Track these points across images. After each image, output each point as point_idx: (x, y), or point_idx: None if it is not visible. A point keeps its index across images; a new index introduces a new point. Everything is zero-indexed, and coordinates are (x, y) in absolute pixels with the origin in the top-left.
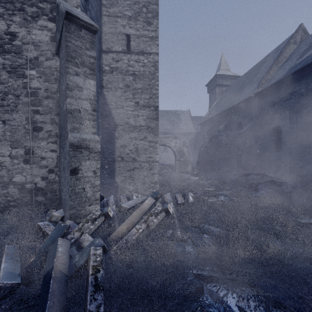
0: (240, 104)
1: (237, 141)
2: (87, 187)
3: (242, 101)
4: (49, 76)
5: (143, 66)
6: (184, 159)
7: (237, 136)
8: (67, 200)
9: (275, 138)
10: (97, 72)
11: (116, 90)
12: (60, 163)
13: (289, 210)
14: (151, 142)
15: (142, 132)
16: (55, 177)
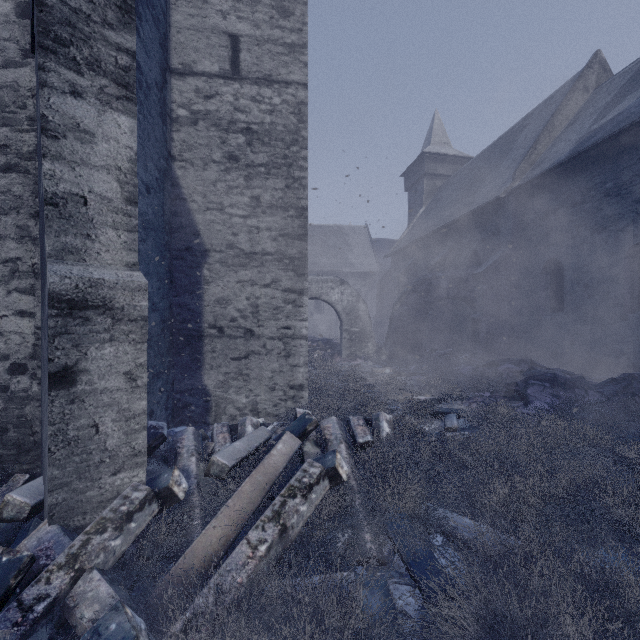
0: (476, 214)
1: (470, 291)
2: (107, 421)
3: (480, 206)
4: (14, 110)
5: (271, 112)
6: (359, 328)
7: (470, 281)
8: (45, 460)
9: (550, 284)
10: (155, 118)
11: (206, 167)
12: (41, 348)
13: (617, 454)
14: (289, 292)
15: (267, 269)
16: (29, 384)
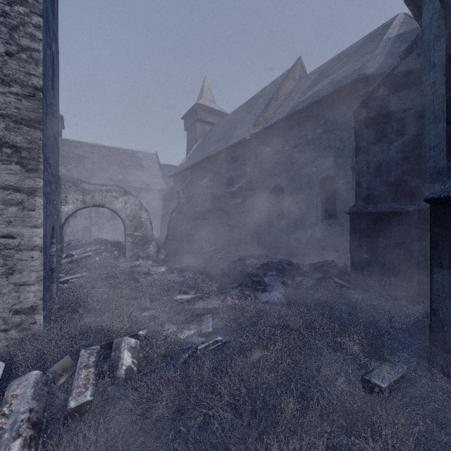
0: (231, 149)
1: (227, 204)
2: None
3: (234, 144)
4: None
5: None
6: (141, 232)
7: (227, 197)
8: None
9: (276, 201)
10: None
11: None
12: None
13: (339, 344)
14: (12, 190)
15: None
16: None
